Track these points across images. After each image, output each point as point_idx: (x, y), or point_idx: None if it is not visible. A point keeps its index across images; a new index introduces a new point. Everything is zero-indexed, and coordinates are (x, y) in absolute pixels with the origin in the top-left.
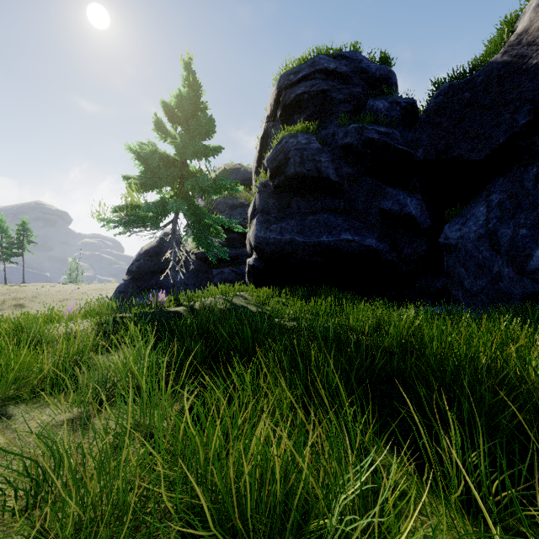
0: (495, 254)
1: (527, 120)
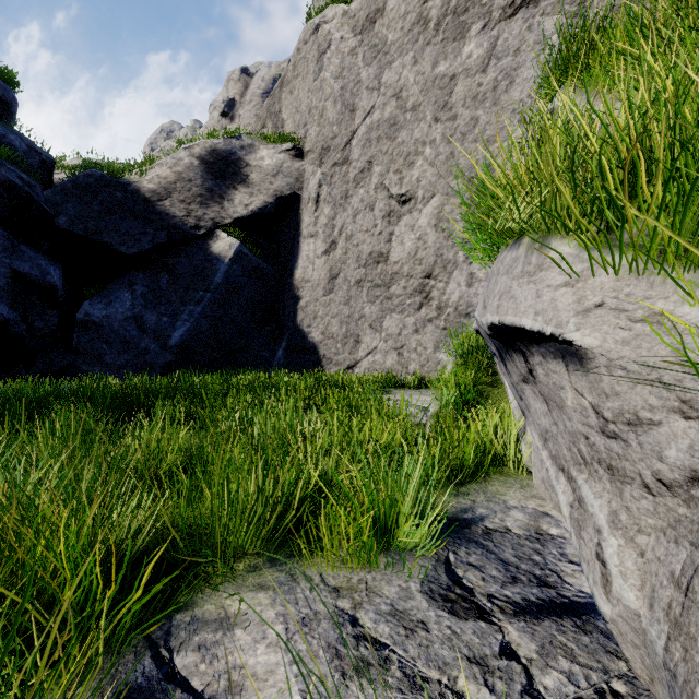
0: (143, 334)
1: (165, 241)
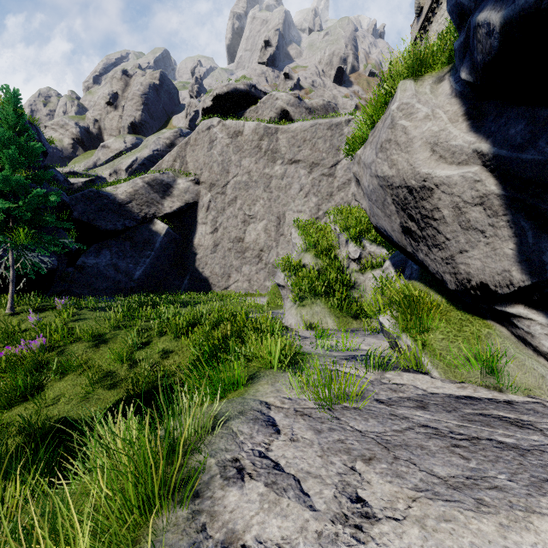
0: (118, 273)
1: (129, 225)
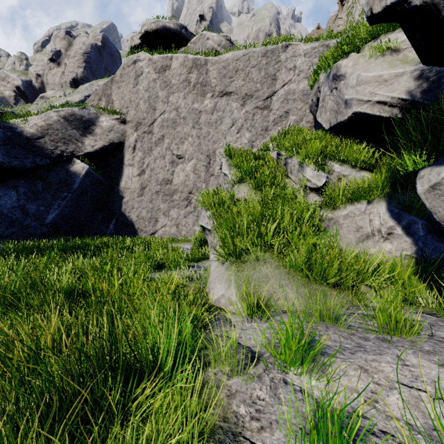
0: (26, 216)
1: (41, 163)
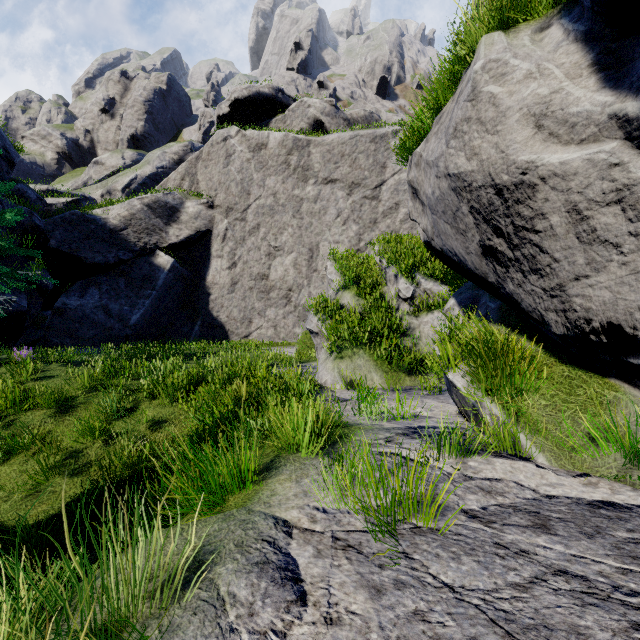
0: (109, 317)
1: (124, 257)
